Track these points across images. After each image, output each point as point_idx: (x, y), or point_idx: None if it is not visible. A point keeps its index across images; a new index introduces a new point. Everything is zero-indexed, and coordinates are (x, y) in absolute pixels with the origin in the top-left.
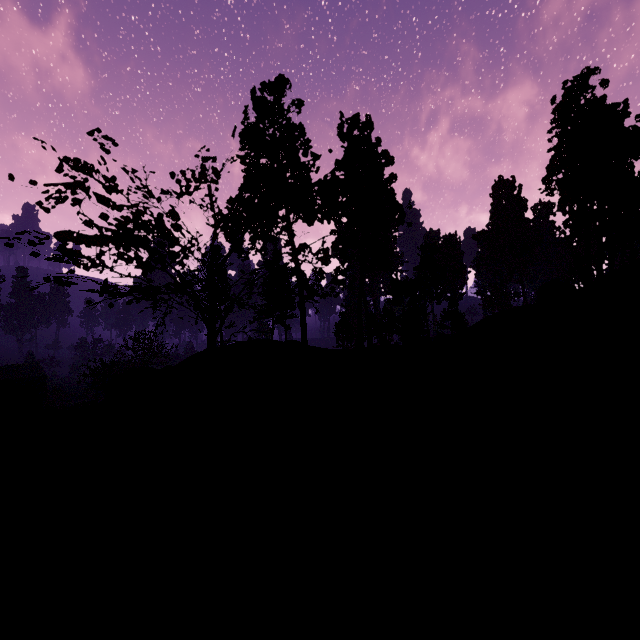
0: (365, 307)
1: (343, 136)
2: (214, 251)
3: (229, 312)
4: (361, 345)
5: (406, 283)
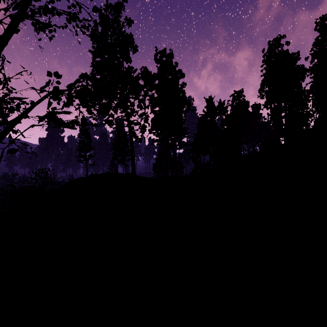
0: (169, 154)
1: (157, 60)
2: (82, 121)
3: (20, 119)
4: (167, 175)
5: (220, 105)
